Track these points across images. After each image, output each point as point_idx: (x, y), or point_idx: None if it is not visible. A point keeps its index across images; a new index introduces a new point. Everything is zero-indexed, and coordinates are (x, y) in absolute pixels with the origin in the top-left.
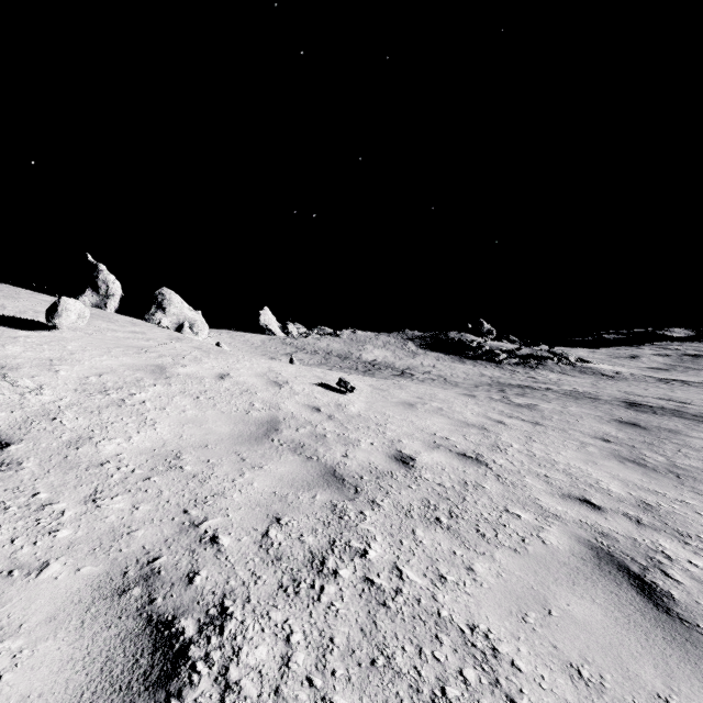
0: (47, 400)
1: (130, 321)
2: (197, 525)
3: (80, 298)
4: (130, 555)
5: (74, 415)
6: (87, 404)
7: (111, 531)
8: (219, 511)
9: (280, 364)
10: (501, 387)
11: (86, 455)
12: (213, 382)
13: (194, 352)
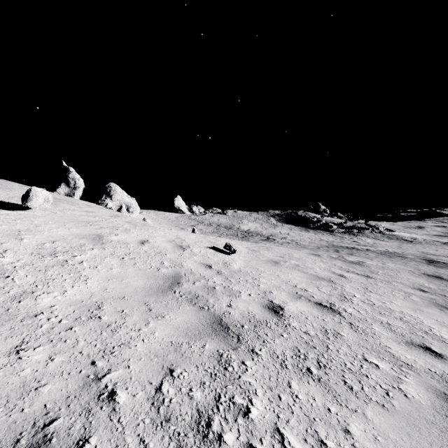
0: (7, 261)
1: (86, 204)
2: (99, 378)
3: (57, 189)
4: (29, 416)
5: (24, 273)
6: (37, 264)
7: (21, 386)
8: (121, 362)
9: (185, 233)
10: (335, 248)
11: (25, 307)
12: (136, 246)
13: (126, 225)
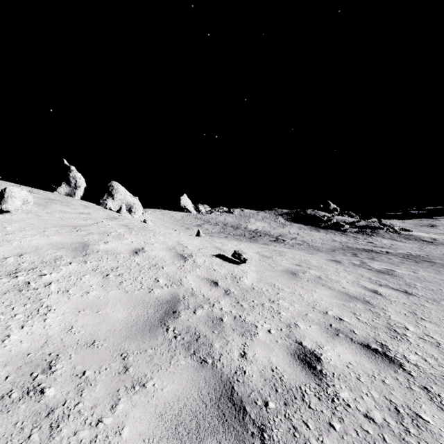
0: None
1: (84, 204)
2: None
3: (58, 189)
4: None
5: None
6: None
7: None
8: None
9: (188, 237)
10: (352, 251)
11: None
12: (127, 257)
13: (120, 229)
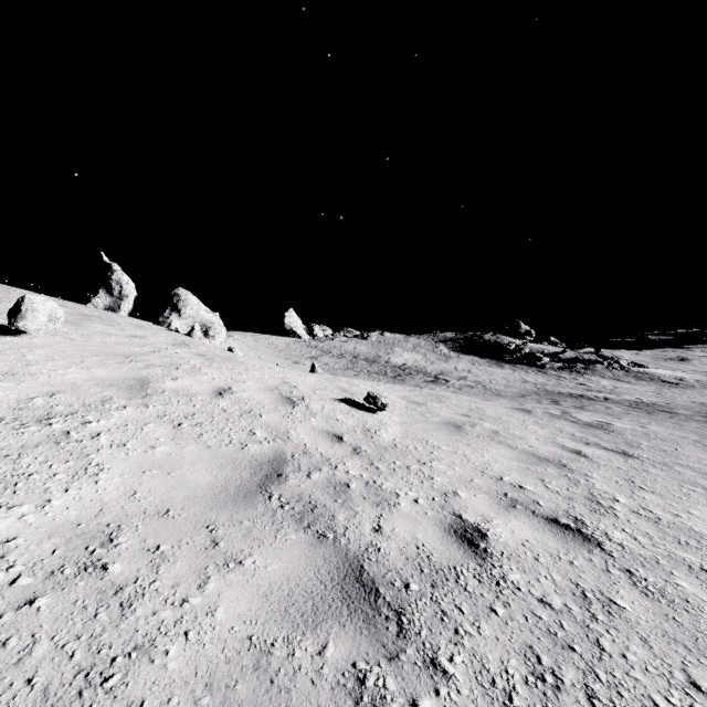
0: None
1: (135, 323)
2: None
3: (93, 299)
4: None
5: None
6: (6, 443)
7: None
8: None
9: (298, 373)
10: (551, 396)
11: None
12: (207, 401)
13: (194, 359)
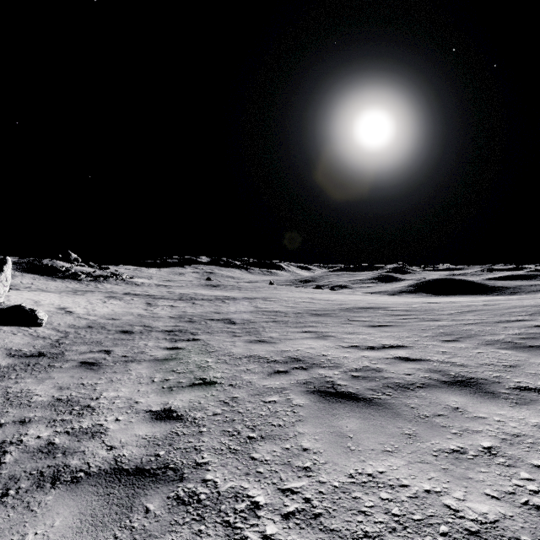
0: None
1: None
2: None
3: None
4: None
5: None
6: None
7: None
8: None
9: None
10: (76, 291)
11: None
12: None
13: None
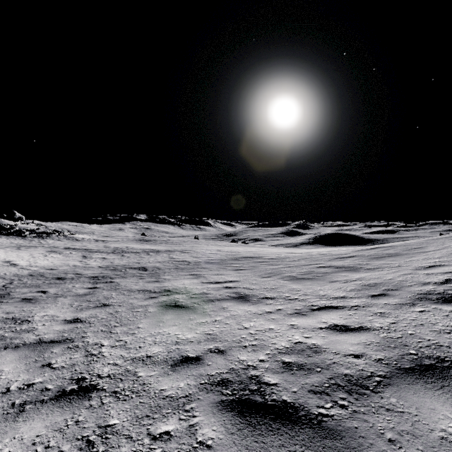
0: None
1: None
2: None
3: None
4: None
5: None
6: None
7: None
8: None
9: None
10: (20, 247)
11: None
12: None
13: None
